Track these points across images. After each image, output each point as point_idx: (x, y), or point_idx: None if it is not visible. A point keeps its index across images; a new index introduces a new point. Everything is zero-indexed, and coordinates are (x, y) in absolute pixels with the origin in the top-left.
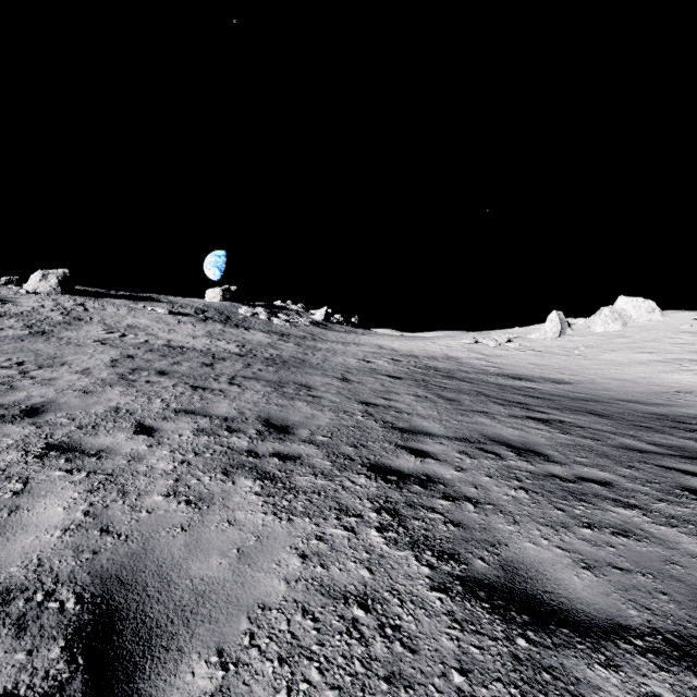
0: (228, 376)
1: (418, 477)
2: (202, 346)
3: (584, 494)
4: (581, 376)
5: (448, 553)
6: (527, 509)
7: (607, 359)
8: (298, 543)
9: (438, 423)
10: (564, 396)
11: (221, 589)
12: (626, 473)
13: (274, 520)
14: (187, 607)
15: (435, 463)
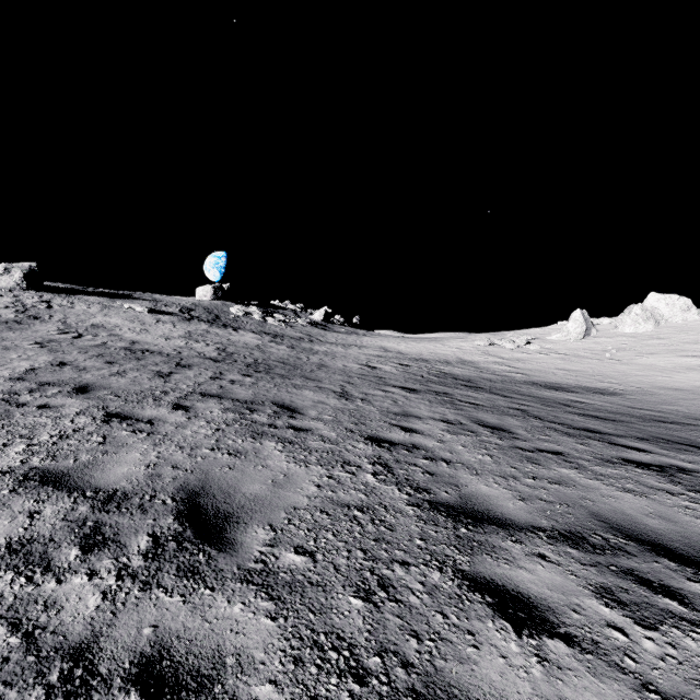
0: (180, 393)
1: None
2: (171, 350)
3: None
4: (625, 384)
5: None
6: None
7: (646, 364)
8: None
9: (504, 484)
10: (629, 415)
11: None
12: None
13: None
14: None
15: (576, 665)
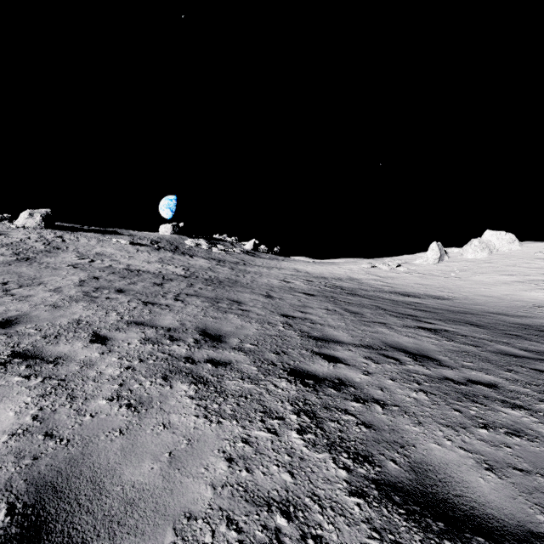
0: (174, 293)
1: (332, 381)
2: (154, 270)
3: (475, 396)
4: (457, 293)
5: (362, 455)
6: (428, 410)
7: (477, 280)
8: (226, 446)
9: (346, 332)
10: (445, 310)
11: (150, 497)
12: (508, 376)
13: (205, 422)
14: (115, 517)
15: (345, 367)
